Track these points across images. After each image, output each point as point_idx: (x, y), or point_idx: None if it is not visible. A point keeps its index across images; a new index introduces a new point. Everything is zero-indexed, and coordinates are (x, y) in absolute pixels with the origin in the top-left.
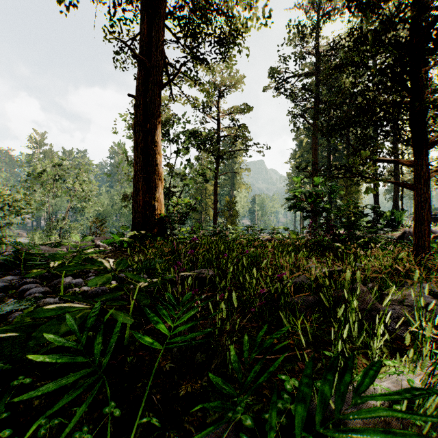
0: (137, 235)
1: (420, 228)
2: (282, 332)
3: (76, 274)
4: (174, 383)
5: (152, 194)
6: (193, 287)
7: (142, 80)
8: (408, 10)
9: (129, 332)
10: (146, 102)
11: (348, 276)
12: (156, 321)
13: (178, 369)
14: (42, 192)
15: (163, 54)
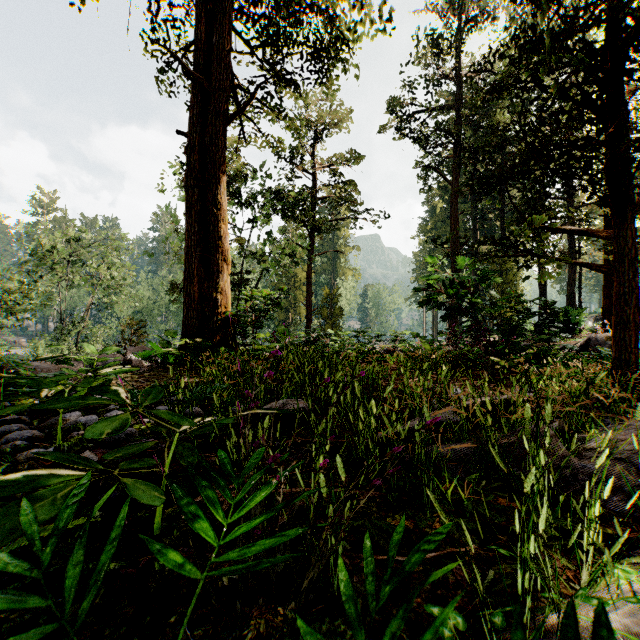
0: (190, 345)
1: (623, 334)
2: (441, 537)
3: (89, 407)
4: (235, 614)
5: (213, 282)
6: (271, 434)
7: (197, 109)
8: (602, 3)
9: (164, 511)
10: (203, 143)
11: (529, 413)
12: (196, 514)
13: (245, 584)
14: (50, 280)
15: (229, 70)
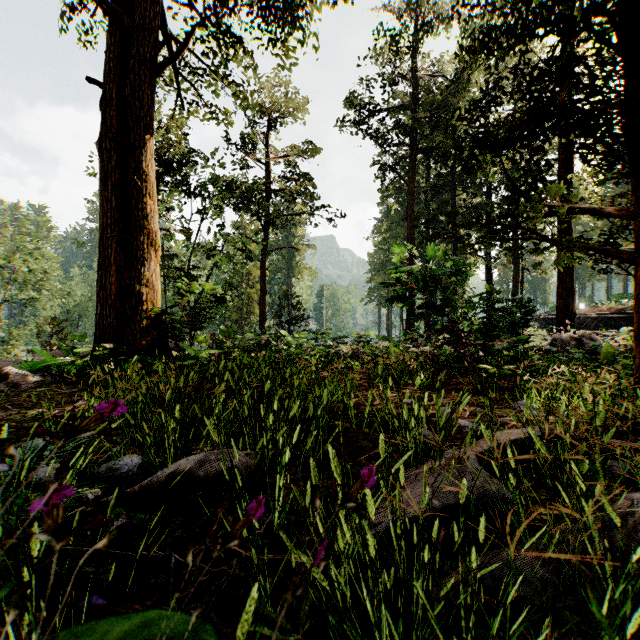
0: (98, 352)
1: None
2: None
3: None
4: None
5: (135, 272)
6: None
7: (115, 53)
8: None
9: None
10: (124, 96)
11: None
12: None
13: None
14: None
15: (159, 9)
